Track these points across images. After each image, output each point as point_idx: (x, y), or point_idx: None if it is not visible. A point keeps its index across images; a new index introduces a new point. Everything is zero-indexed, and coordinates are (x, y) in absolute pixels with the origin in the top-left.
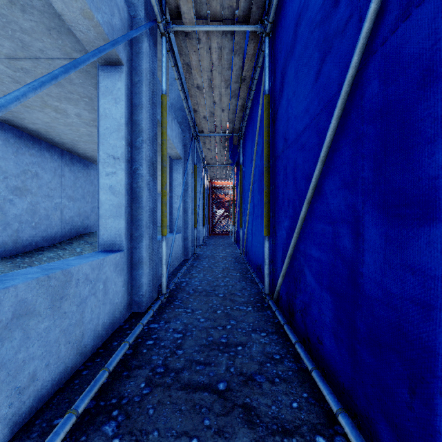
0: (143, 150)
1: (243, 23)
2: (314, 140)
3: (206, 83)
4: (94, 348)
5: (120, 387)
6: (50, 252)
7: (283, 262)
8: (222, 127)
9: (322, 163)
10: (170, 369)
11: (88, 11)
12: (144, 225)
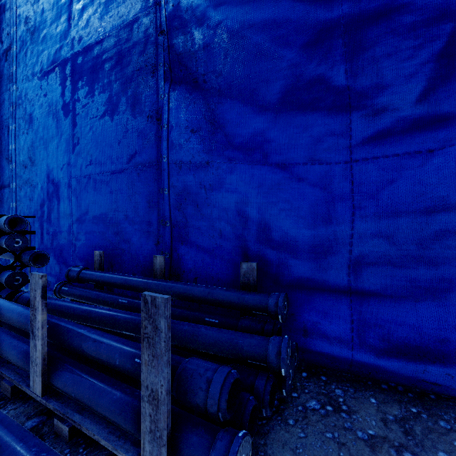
0: None
1: None
2: None
3: None
4: None
5: None
6: None
7: None
8: None
9: None
10: None
11: None
12: None
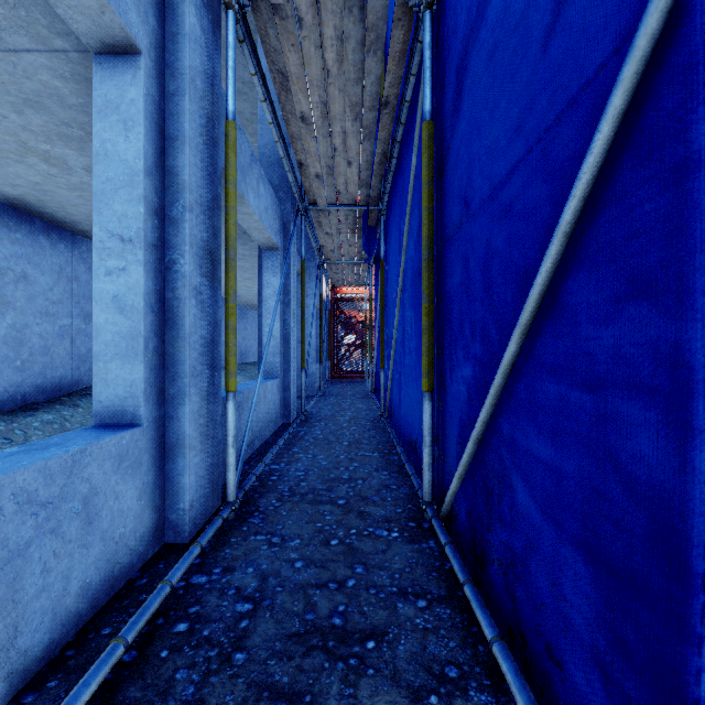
0: (185, 225)
1: None
2: (538, 190)
3: (318, 111)
4: (55, 647)
5: None
6: (49, 412)
7: (461, 447)
8: (349, 194)
9: (565, 239)
10: None
11: None
12: (188, 372)
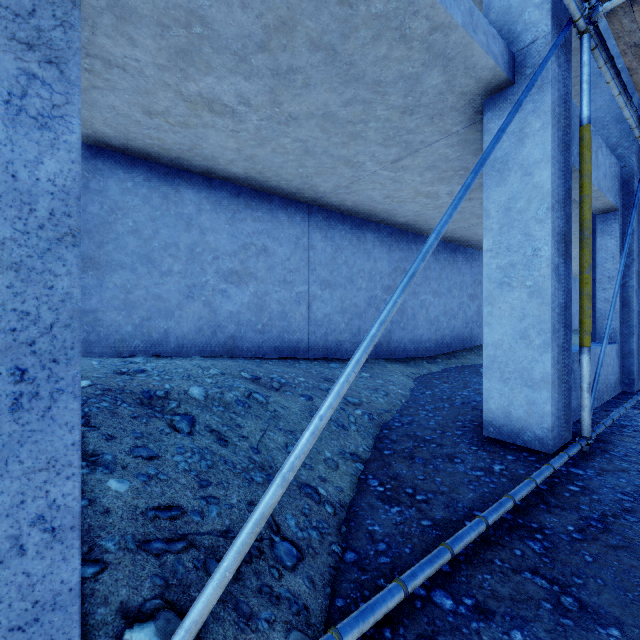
0: (633, 266)
1: None
2: None
3: None
4: (610, 397)
5: None
6: None
7: None
8: None
9: None
10: None
11: (607, 201)
12: (634, 325)
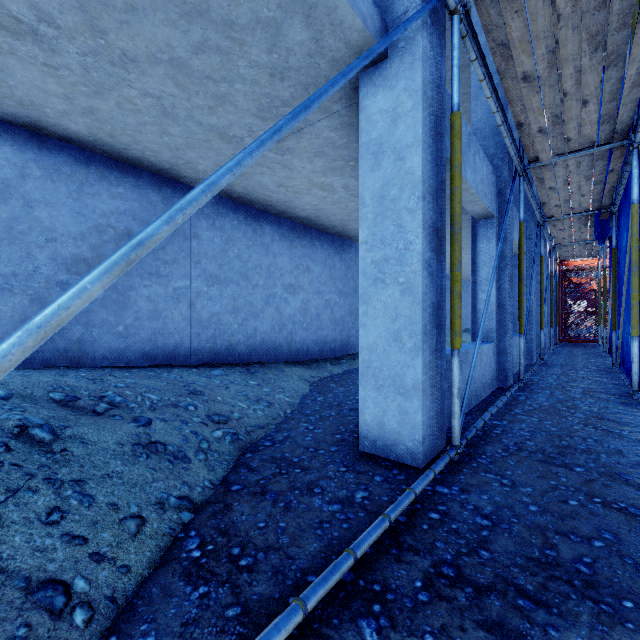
0: (506, 270)
1: (605, 145)
2: None
3: (561, 184)
4: (487, 394)
5: (513, 405)
6: None
7: None
8: (582, 208)
9: None
10: (541, 406)
11: (485, 206)
12: (507, 325)
